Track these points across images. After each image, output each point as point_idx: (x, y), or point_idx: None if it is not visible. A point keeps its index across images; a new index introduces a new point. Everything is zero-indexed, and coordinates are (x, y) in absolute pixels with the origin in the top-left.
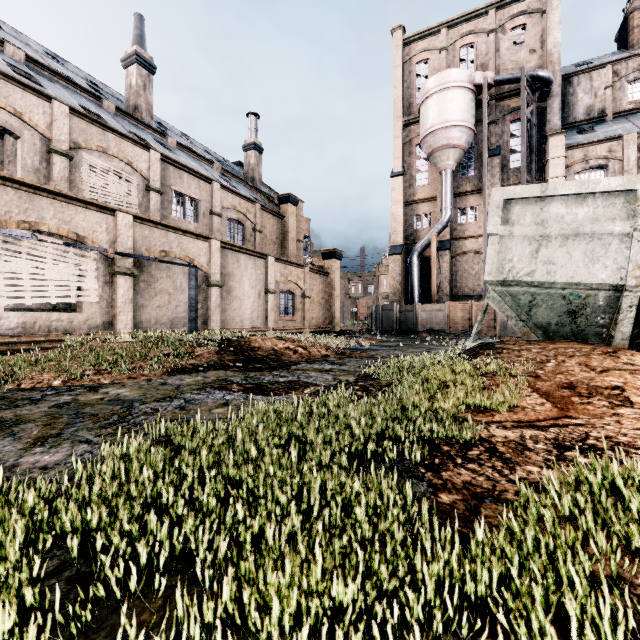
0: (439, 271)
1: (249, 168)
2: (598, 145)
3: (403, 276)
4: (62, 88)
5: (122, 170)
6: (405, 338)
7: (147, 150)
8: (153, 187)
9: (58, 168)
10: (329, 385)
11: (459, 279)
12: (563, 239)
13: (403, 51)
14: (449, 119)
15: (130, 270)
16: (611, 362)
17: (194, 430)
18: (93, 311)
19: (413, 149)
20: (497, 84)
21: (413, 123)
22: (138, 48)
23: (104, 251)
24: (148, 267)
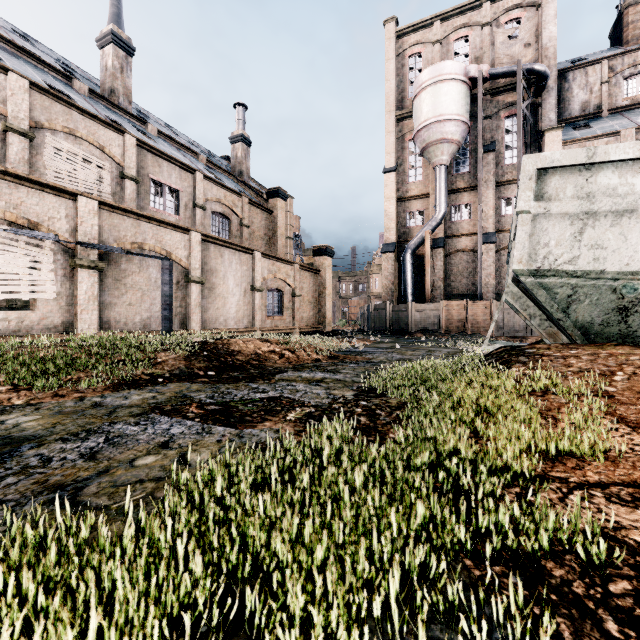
0: (433, 270)
1: (236, 161)
2: (595, 141)
3: (396, 275)
4: (26, 64)
5: (92, 155)
6: (399, 339)
7: (121, 134)
8: (128, 175)
9: (16, 149)
10: (321, 405)
11: (453, 278)
12: (615, 217)
13: (396, 44)
14: (444, 113)
15: (94, 263)
16: None
17: (47, 540)
18: (49, 309)
19: (406, 144)
20: (492, 78)
21: (406, 118)
22: (114, 27)
23: (55, 238)
24: (117, 260)
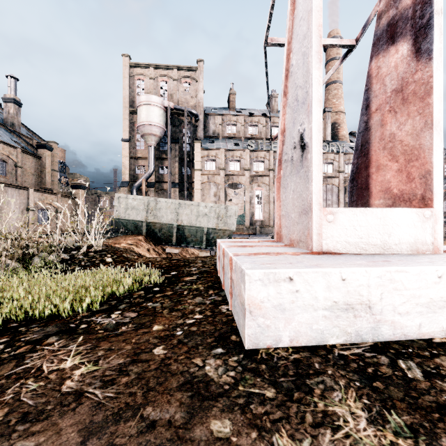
0: None
1: (9, 115)
2: (212, 151)
3: None
4: None
5: None
6: None
7: None
8: None
9: None
10: None
11: None
12: (132, 209)
13: (129, 69)
14: (151, 121)
15: None
16: (131, 238)
17: None
18: None
19: (135, 128)
20: (175, 109)
21: (135, 113)
22: None
23: None
24: None
